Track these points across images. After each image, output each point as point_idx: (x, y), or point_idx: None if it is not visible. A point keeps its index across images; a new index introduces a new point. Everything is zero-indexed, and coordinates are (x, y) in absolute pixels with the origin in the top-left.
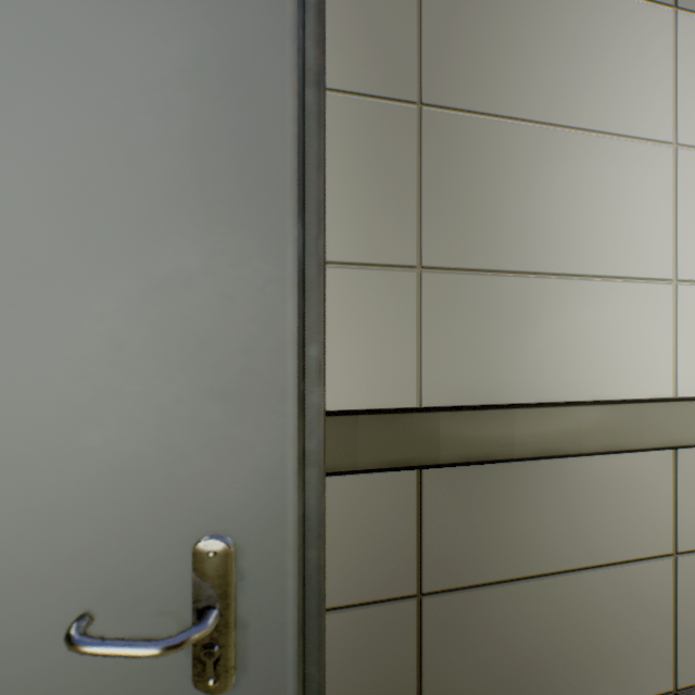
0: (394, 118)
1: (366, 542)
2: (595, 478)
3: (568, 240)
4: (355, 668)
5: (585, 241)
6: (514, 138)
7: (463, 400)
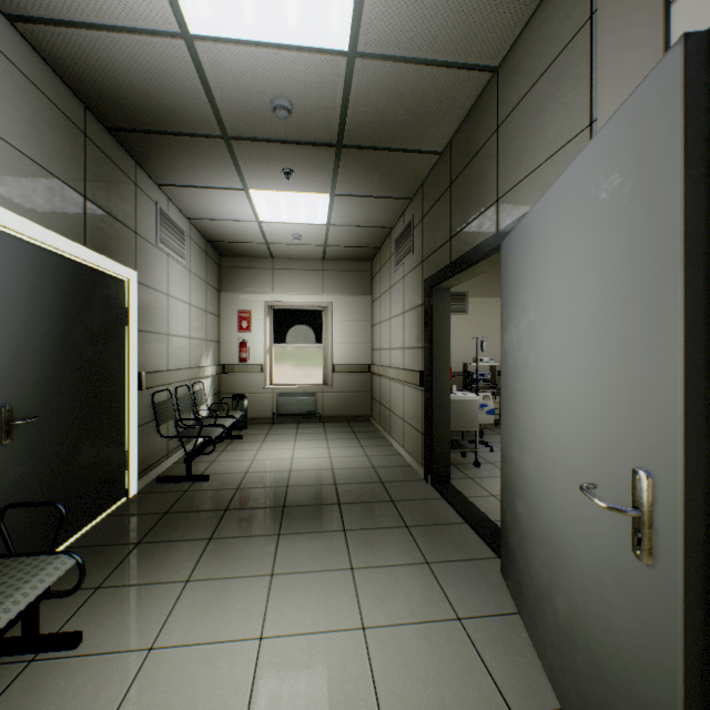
0: None
1: None
2: None
3: None
4: None
5: None
6: None
7: None
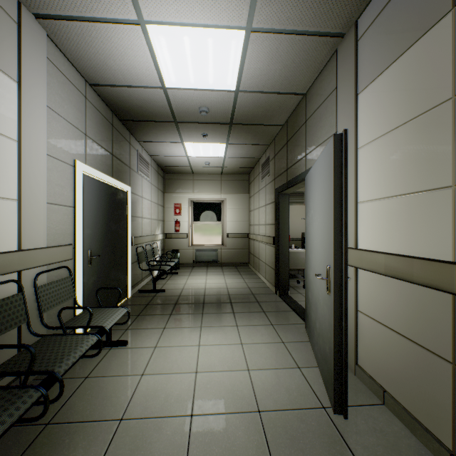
0: (439, 114)
1: (425, 320)
2: None
3: None
4: (420, 374)
5: None
6: None
7: None
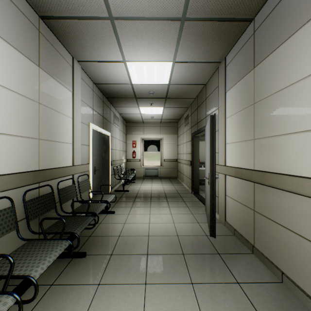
0: (250, 109)
1: (247, 194)
2: (296, 202)
3: (286, 123)
4: (245, 217)
5: (292, 121)
6: (271, 100)
7: (261, 169)
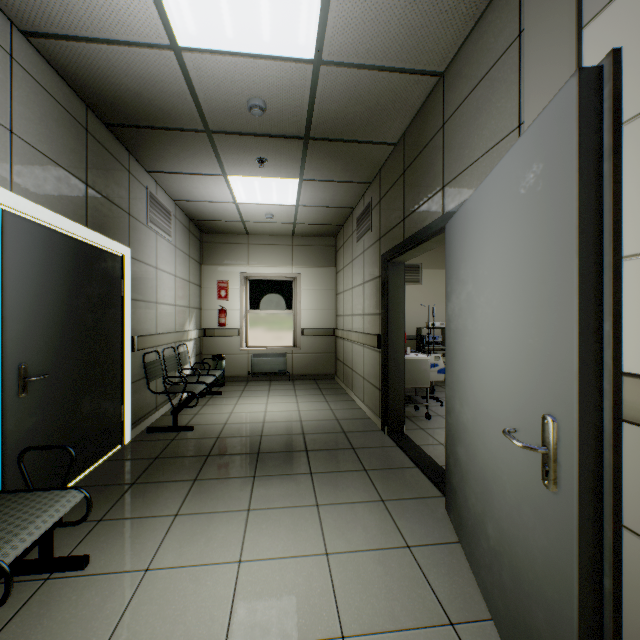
0: None
1: None
2: None
3: None
4: None
5: None
6: None
7: None
